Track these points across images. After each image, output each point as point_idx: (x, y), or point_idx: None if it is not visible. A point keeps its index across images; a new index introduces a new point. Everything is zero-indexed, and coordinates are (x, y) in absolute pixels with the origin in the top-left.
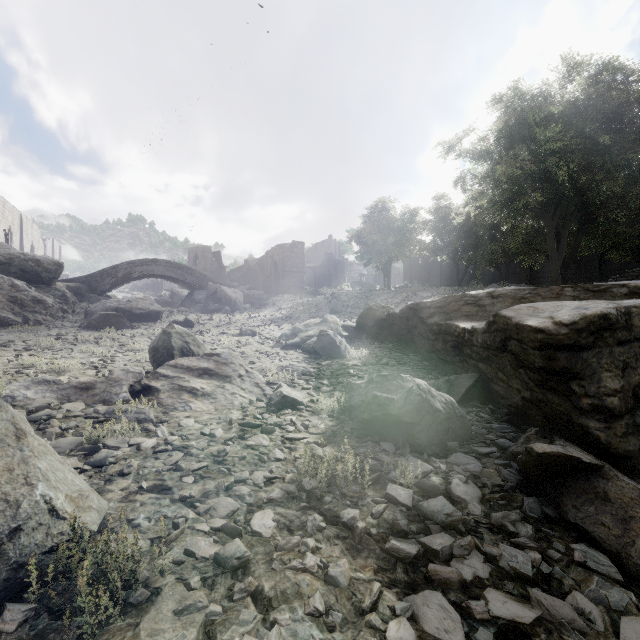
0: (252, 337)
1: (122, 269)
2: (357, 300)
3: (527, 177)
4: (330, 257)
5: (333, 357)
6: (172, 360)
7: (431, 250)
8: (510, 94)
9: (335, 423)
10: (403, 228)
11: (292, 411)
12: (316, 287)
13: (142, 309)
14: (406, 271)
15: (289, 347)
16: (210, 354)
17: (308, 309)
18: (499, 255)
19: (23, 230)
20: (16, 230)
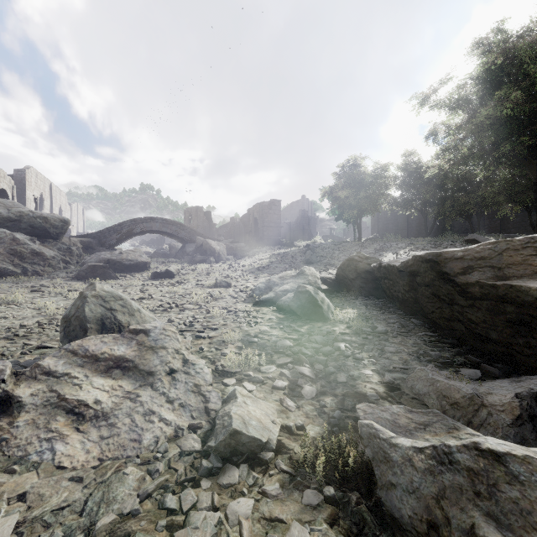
0: (226, 289)
1: (126, 226)
2: (330, 251)
3: (514, 120)
4: (304, 213)
5: (313, 319)
6: (78, 340)
7: (399, 204)
8: (493, 37)
9: (343, 536)
10: (374, 183)
11: (248, 470)
12: (291, 240)
13: (131, 260)
14: (374, 224)
15: (262, 303)
16: (135, 330)
17: (284, 260)
18: (470, 206)
19: (52, 196)
20: (47, 196)
